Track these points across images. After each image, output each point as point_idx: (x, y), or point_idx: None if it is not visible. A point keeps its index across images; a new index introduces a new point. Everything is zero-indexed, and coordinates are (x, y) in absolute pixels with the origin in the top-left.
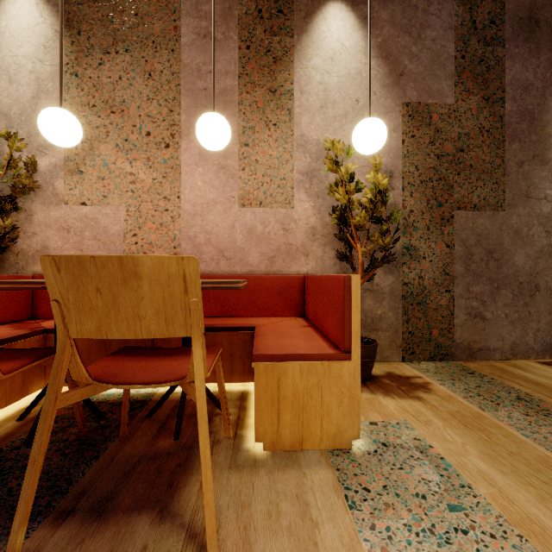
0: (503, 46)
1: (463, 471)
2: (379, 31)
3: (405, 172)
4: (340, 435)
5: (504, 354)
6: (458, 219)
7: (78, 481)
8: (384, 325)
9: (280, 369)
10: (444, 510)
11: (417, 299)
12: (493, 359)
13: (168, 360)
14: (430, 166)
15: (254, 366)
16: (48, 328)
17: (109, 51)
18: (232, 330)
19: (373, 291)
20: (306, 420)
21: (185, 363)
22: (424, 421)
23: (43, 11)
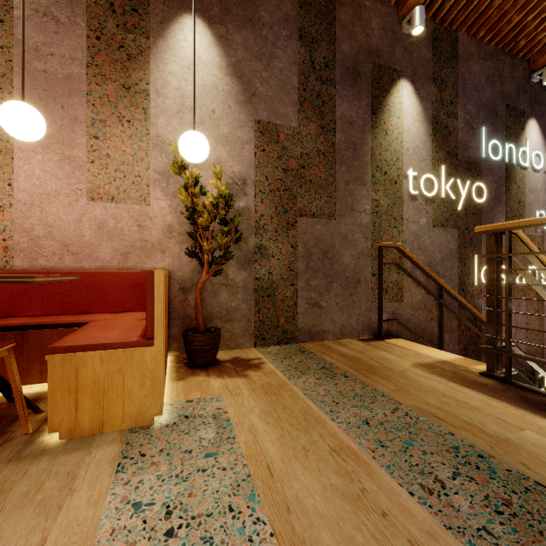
0: (335, 87)
1: (238, 427)
2: (234, 52)
3: (257, 181)
4: (142, 414)
5: (336, 335)
6: (300, 224)
7: None
8: (238, 316)
9: (79, 359)
10: (200, 458)
11: (267, 292)
12: (328, 339)
13: None
14: (278, 177)
15: (49, 358)
16: None
17: None
18: (63, 327)
19: (229, 286)
20: (107, 404)
21: None
22: (236, 393)
23: None
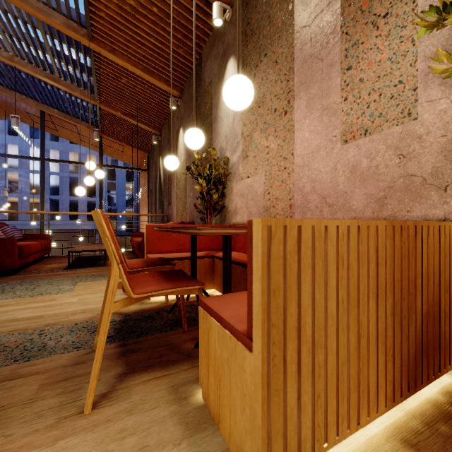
0: None
1: None
2: None
3: None
4: None
5: None
6: None
7: (146, 336)
8: None
9: (209, 323)
10: None
11: None
12: None
13: (156, 282)
14: None
15: (199, 309)
16: (214, 255)
17: (258, 64)
18: None
19: None
20: (221, 397)
21: (150, 285)
22: None
23: (235, 67)
